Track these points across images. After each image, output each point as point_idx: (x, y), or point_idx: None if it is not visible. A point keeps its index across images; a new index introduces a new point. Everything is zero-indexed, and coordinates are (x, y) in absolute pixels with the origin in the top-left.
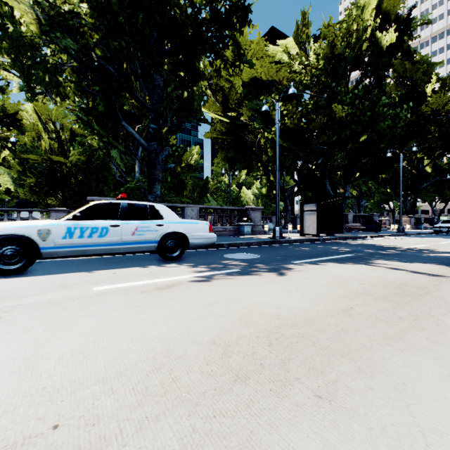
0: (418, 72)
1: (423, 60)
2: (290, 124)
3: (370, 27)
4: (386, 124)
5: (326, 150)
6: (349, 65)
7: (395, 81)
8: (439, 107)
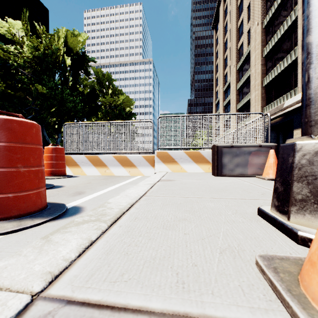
0: (104, 81)
1: (108, 76)
2: None
3: (61, 50)
4: (70, 105)
5: (39, 110)
6: (51, 64)
7: (96, 81)
8: (111, 102)
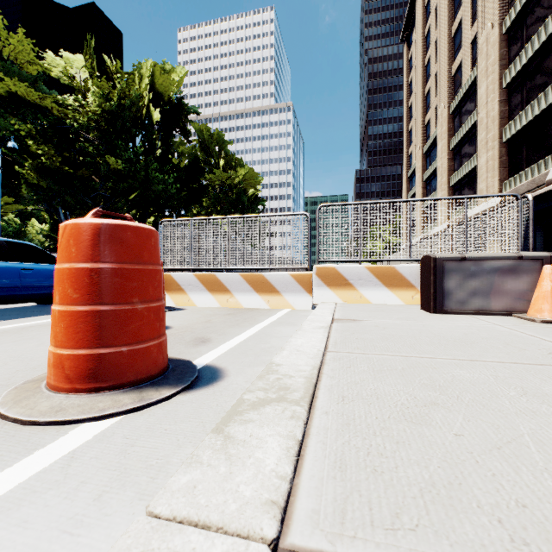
0: (212, 145)
1: (219, 136)
2: (53, 164)
3: (145, 97)
4: (159, 187)
5: (110, 198)
6: (130, 122)
7: (199, 145)
8: (223, 180)
